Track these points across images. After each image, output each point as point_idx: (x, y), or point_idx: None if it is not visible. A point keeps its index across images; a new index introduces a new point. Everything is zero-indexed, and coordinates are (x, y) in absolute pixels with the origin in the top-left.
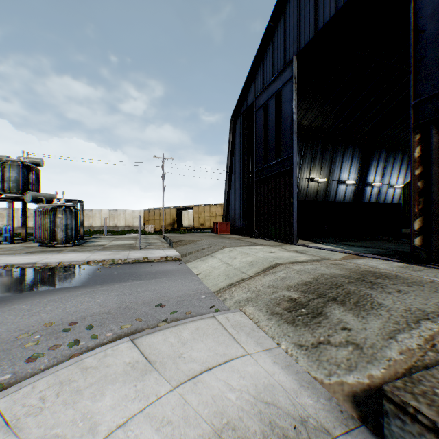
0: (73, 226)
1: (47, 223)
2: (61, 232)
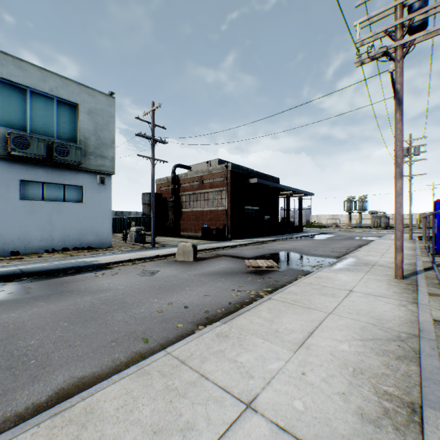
0: (386, 222)
1: (377, 221)
2: (382, 224)
